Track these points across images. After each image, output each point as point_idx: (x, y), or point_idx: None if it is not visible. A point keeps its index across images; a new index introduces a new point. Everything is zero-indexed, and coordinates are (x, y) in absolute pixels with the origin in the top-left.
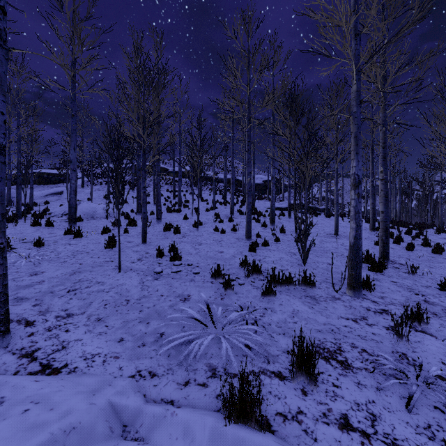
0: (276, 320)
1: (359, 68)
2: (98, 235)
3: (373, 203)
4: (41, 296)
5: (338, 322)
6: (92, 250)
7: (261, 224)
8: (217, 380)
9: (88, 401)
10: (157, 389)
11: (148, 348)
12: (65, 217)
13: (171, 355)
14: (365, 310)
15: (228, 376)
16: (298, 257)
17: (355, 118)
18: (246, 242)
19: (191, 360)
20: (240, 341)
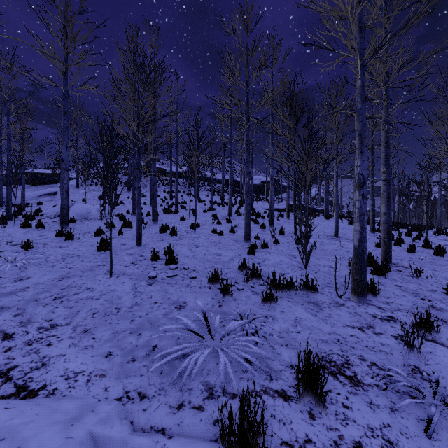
0: (278, 330)
1: (363, 63)
2: (91, 237)
3: (373, 204)
4: (24, 305)
5: (344, 331)
6: (83, 253)
7: (260, 225)
8: (214, 402)
9: (64, 435)
10: (147, 414)
11: (139, 363)
12: (57, 218)
13: (163, 372)
14: (371, 317)
15: (227, 397)
16: (299, 260)
17: (360, 115)
18: (244, 244)
19: (186, 379)
20: (239, 354)
